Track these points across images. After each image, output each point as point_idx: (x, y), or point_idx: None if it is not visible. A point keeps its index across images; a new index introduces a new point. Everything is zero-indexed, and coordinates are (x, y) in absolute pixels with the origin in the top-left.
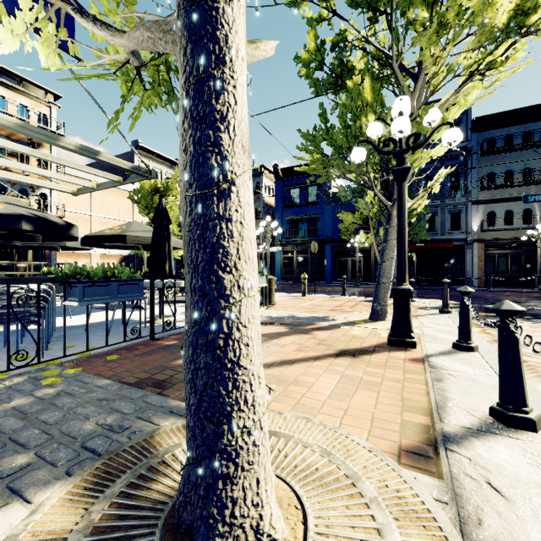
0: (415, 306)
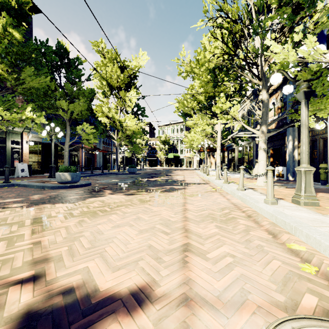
0: None
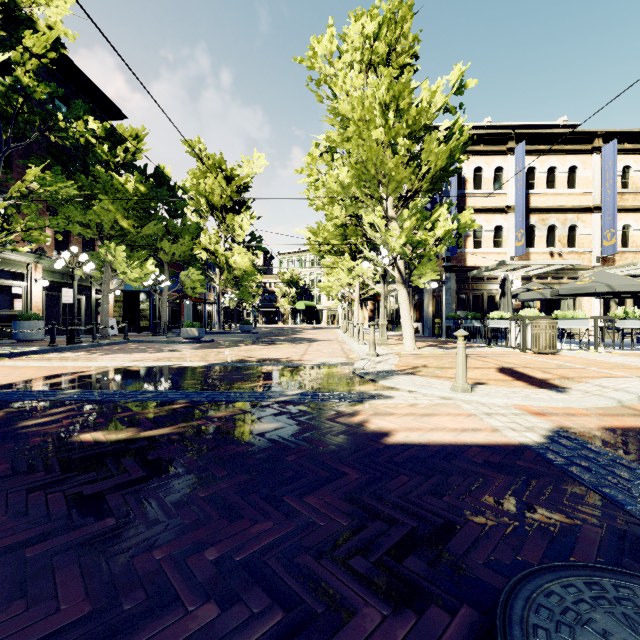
0: (426, 376)
